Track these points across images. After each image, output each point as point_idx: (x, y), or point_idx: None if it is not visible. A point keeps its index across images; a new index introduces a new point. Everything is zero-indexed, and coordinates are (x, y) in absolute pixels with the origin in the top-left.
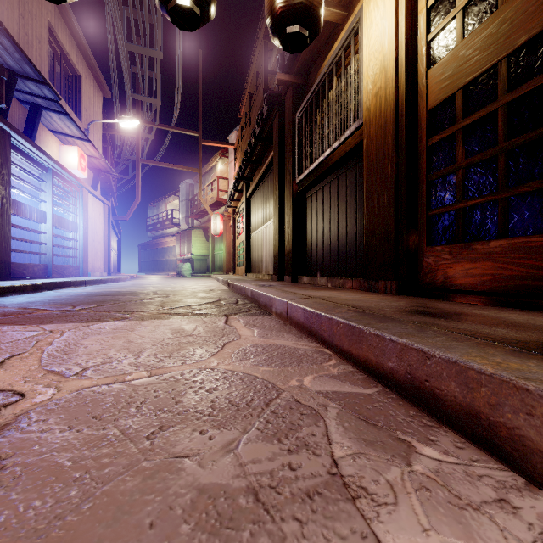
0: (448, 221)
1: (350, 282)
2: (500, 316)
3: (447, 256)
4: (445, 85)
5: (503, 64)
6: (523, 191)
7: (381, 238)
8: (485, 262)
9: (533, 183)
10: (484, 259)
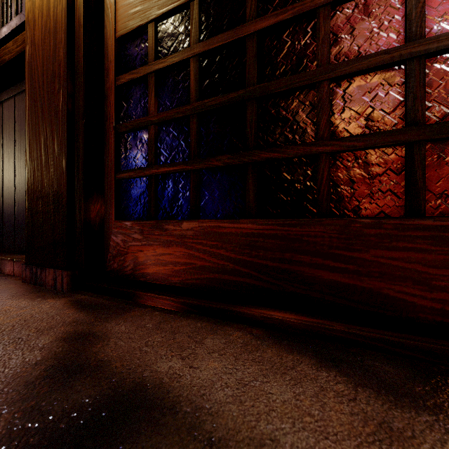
0: (140, 190)
1: (11, 266)
2: (199, 392)
3: (138, 236)
4: (135, 9)
5: (195, 5)
6: (214, 164)
7: (49, 203)
8: (178, 247)
9: (223, 157)
10: (177, 243)
